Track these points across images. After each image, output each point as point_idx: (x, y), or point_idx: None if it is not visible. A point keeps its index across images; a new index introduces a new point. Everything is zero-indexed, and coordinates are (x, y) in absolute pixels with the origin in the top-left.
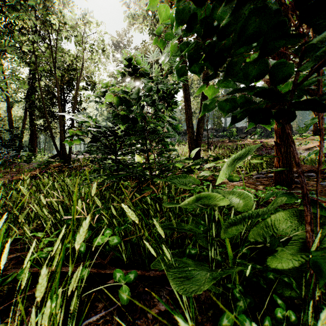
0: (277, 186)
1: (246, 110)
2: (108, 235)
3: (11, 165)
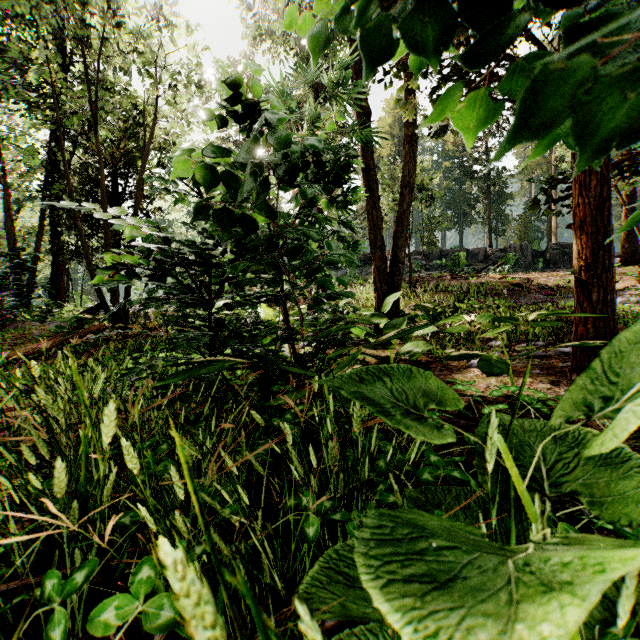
0: None
1: None
2: (144, 589)
3: (9, 327)
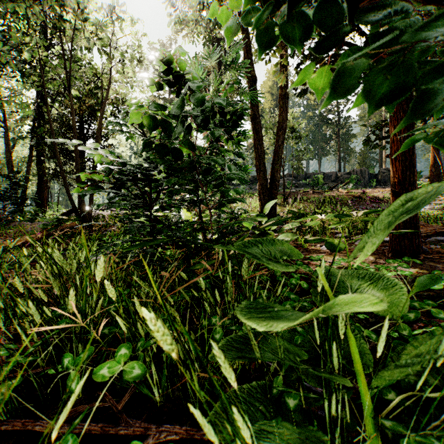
0: (405, 258)
1: None
2: (123, 359)
3: (9, 225)
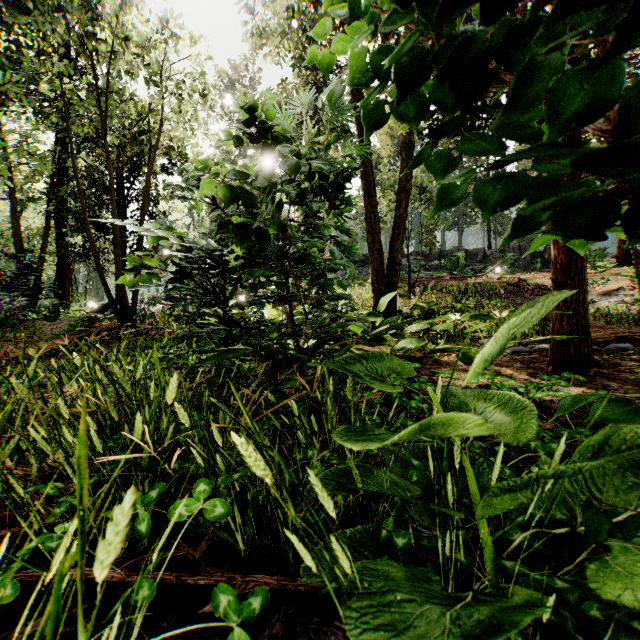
0: (564, 374)
1: (559, 202)
2: (203, 495)
3: (19, 326)
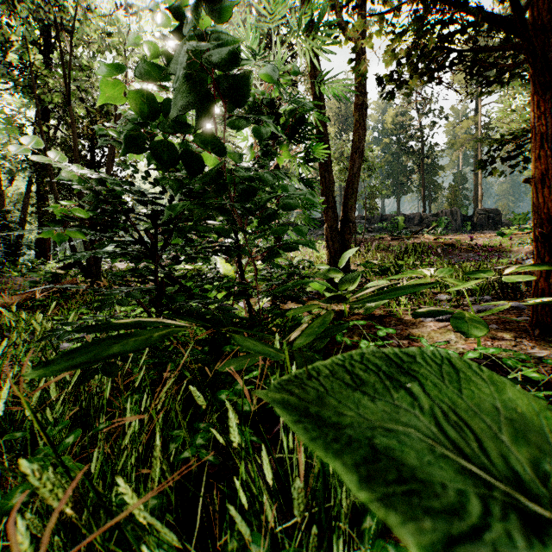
0: None
1: None
2: None
3: None
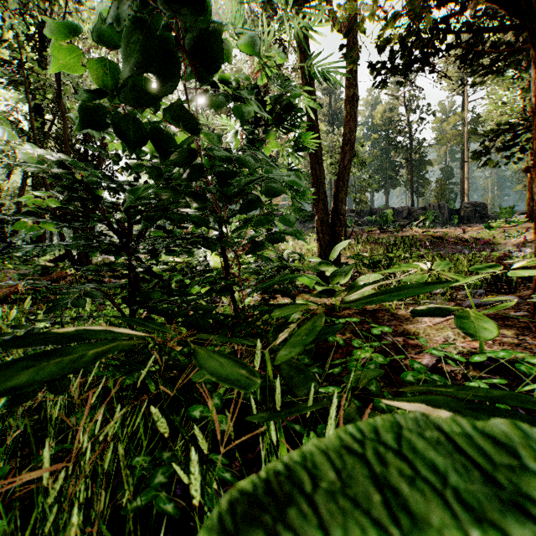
0: None
1: None
2: None
3: None
